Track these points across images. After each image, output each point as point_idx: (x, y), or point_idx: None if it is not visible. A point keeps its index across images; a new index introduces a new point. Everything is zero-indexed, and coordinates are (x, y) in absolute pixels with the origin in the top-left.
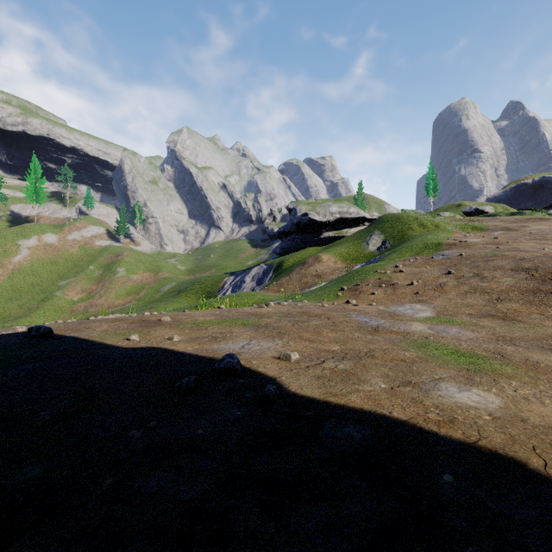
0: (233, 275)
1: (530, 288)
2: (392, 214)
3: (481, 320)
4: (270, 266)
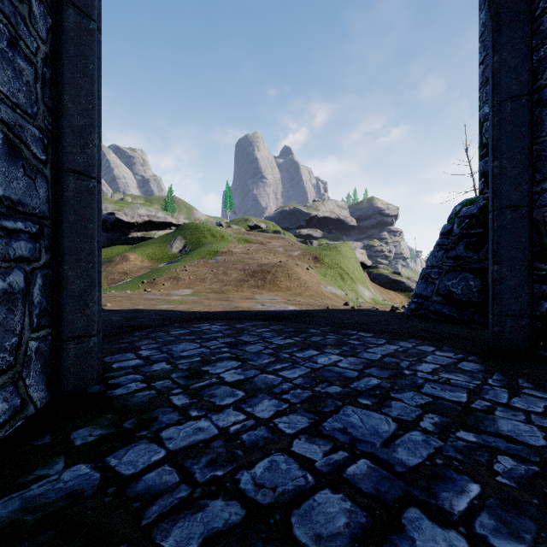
0: None
1: (241, 279)
2: (192, 223)
3: (210, 294)
4: None
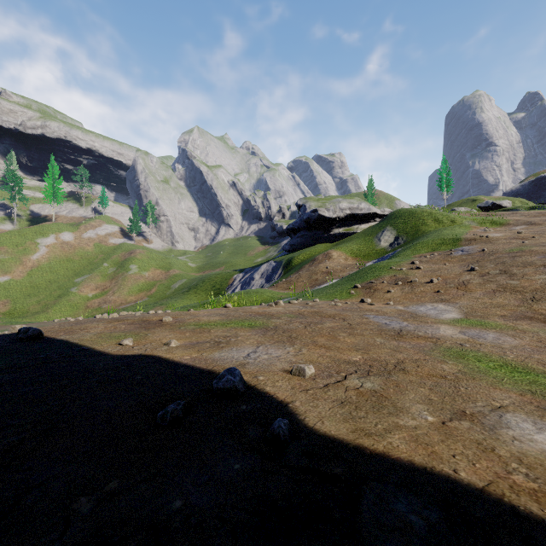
0: (242, 272)
1: None
2: (404, 209)
3: (518, 323)
4: (279, 263)
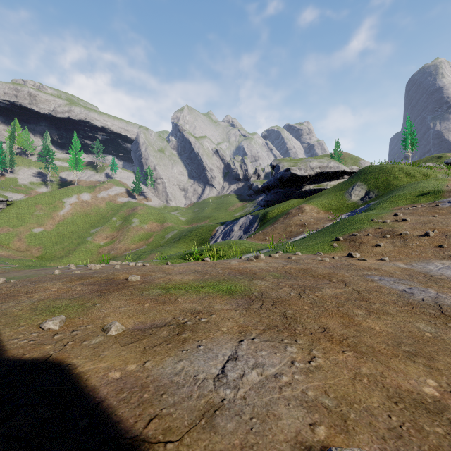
0: (223, 225)
1: None
2: (374, 165)
3: None
4: (255, 217)
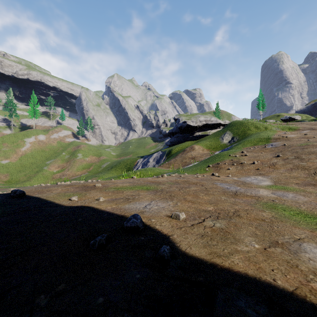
0: (142, 158)
1: None
2: (237, 121)
3: (307, 187)
4: (164, 153)
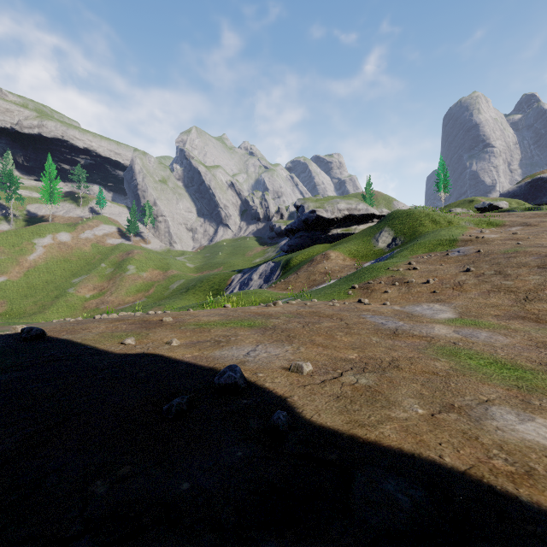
0: (240, 273)
1: None
2: (402, 210)
3: (511, 322)
4: (277, 264)
